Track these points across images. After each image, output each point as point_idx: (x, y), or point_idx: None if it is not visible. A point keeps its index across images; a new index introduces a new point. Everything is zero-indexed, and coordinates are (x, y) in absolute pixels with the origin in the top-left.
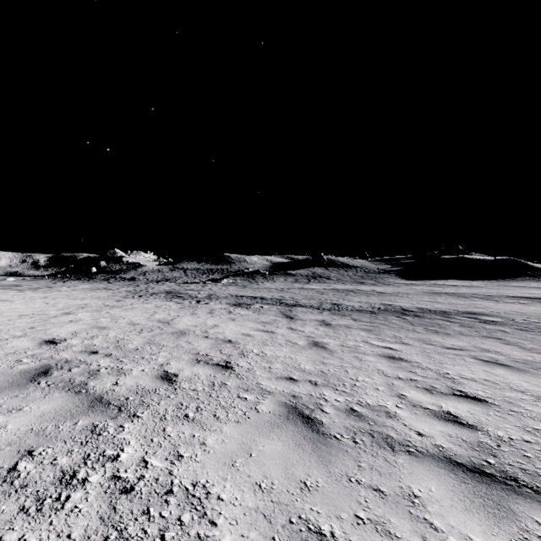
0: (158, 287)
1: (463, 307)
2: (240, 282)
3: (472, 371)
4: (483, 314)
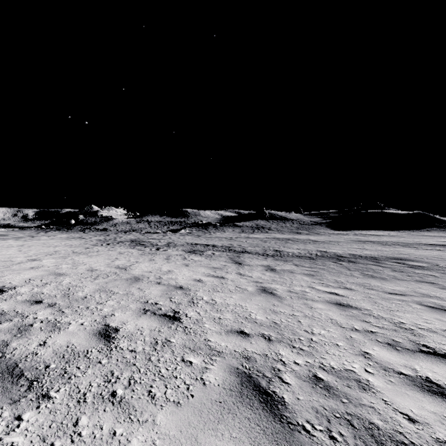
0: (125, 237)
1: (389, 253)
2: (195, 232)
3: (425, 319)
4: (409, 260)
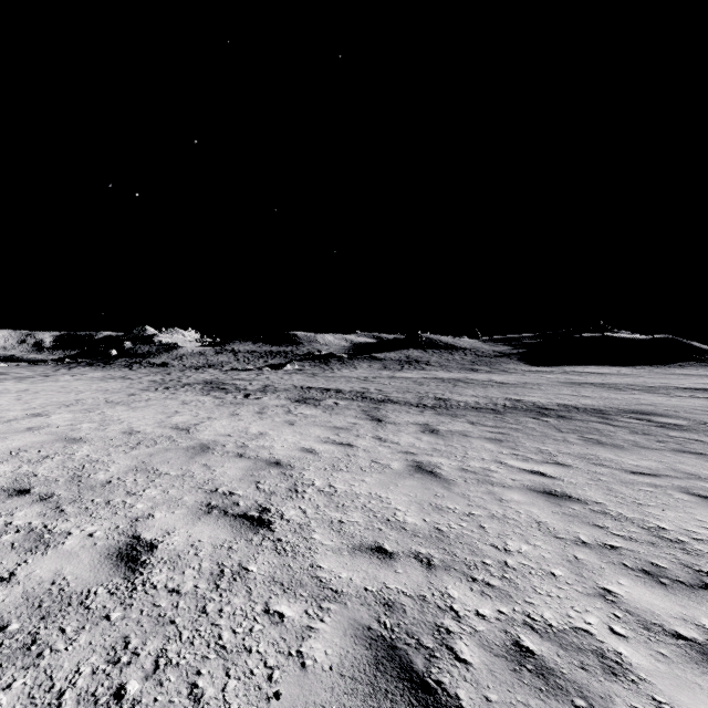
0: (196, 376)
1: (623, 403)
2: (309, 369)
3: (702, 522)
4: (657, 414)
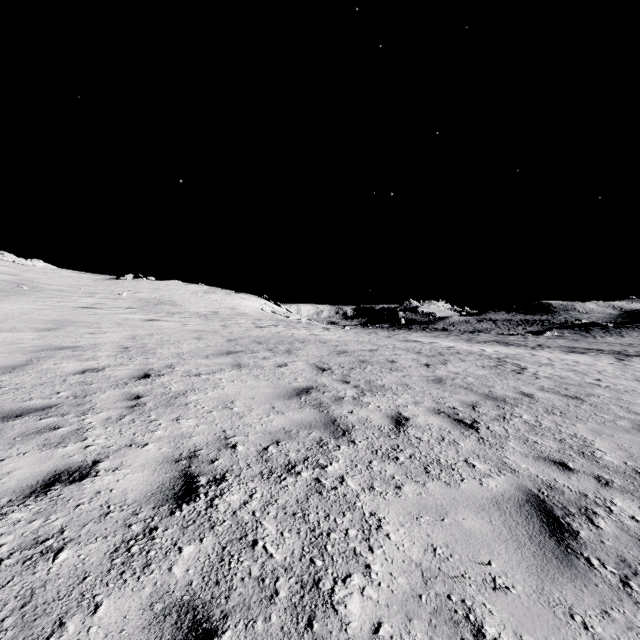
0: (479, 337)
1: None
2: (568, 336)
3: None
4: None
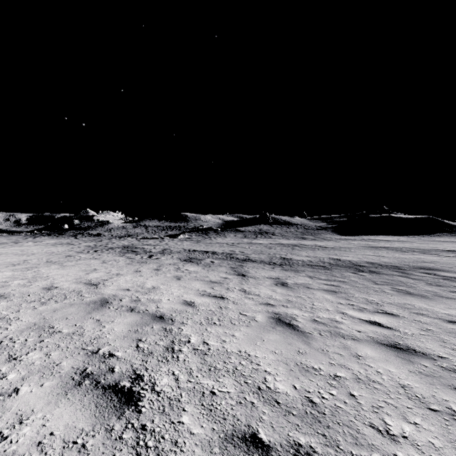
0: (118, 242)
1: (411, 261)
2: (195, 238)
3: None
4: (438, 270)
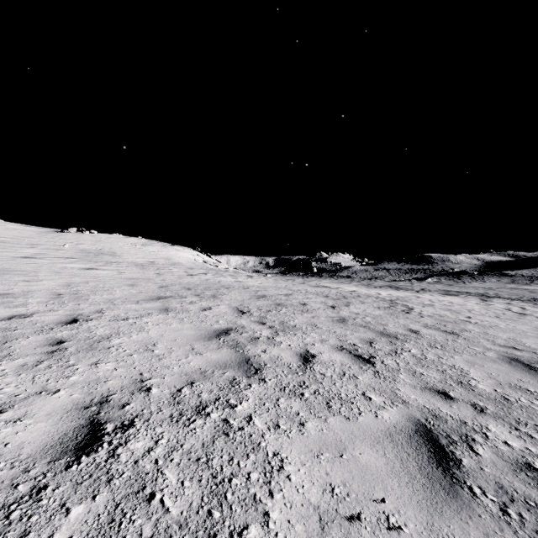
0: (376, 283)
1: None
2: (444, 281)
3: None
4: None
